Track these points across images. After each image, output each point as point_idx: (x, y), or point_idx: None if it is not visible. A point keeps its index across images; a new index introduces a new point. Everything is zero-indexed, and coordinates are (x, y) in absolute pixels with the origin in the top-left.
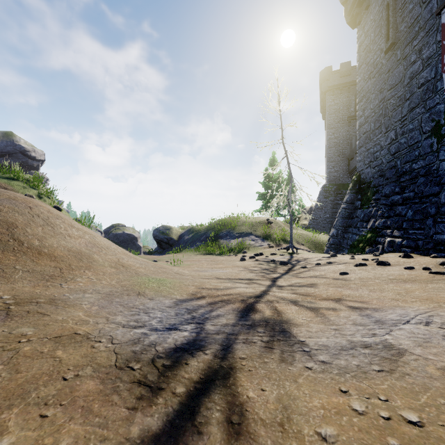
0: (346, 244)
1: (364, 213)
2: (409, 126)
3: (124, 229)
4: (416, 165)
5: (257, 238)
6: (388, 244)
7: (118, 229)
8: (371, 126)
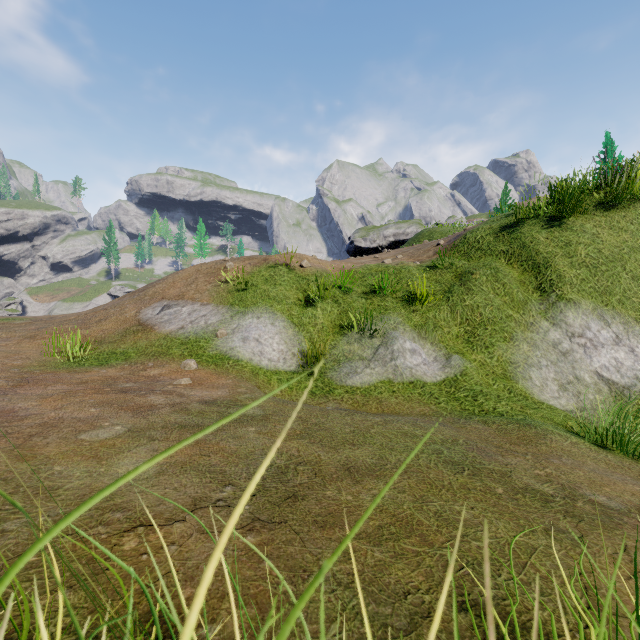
0: None
1: None
2: None
3: None
4: None
5: None
6: None
7: None
8: None
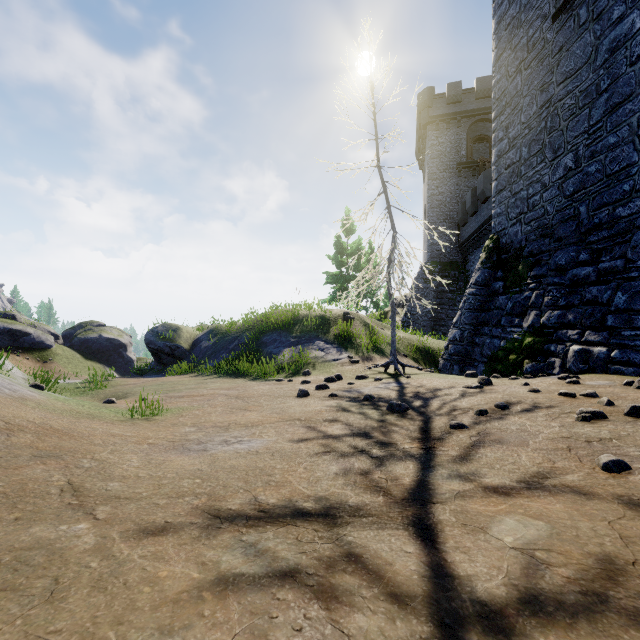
0: (480, 354)
1: (514, 301)
2: (609, 139)
3: (102, 331)
4: (624, 210)
5: (329, 346)
6: (576, 357)
7: (90, 331)
8: (522, 152)
